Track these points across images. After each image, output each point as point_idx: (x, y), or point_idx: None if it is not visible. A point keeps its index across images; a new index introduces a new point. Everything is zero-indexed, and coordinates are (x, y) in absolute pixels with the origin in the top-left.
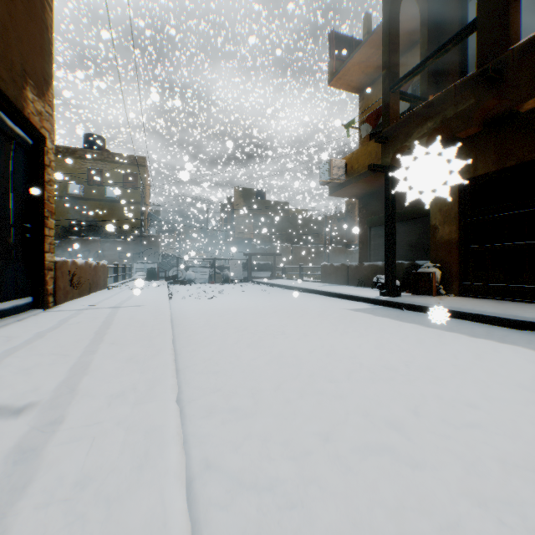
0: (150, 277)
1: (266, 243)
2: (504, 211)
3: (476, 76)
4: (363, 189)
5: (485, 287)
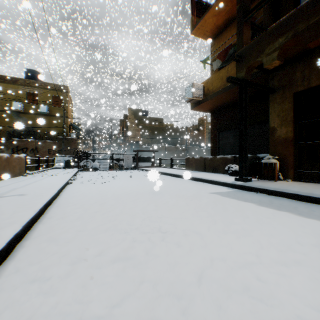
0: (66, 166)
1: (148, 144)
2: None
3: None
4: (215, 105)
5: (317, 174)
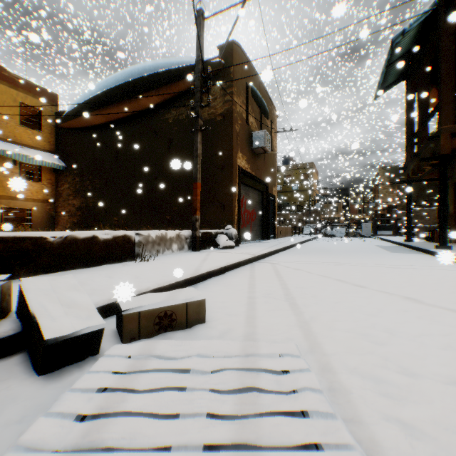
0: (311, 233)
1: None
2: None
3: (416, 152)
4: None
5: None
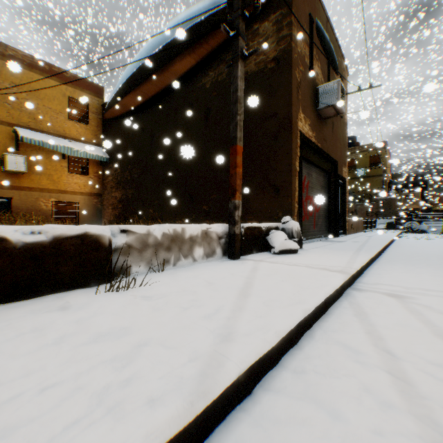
0: (387, 227)
1: None
2: None
3: None
4: None
5: None
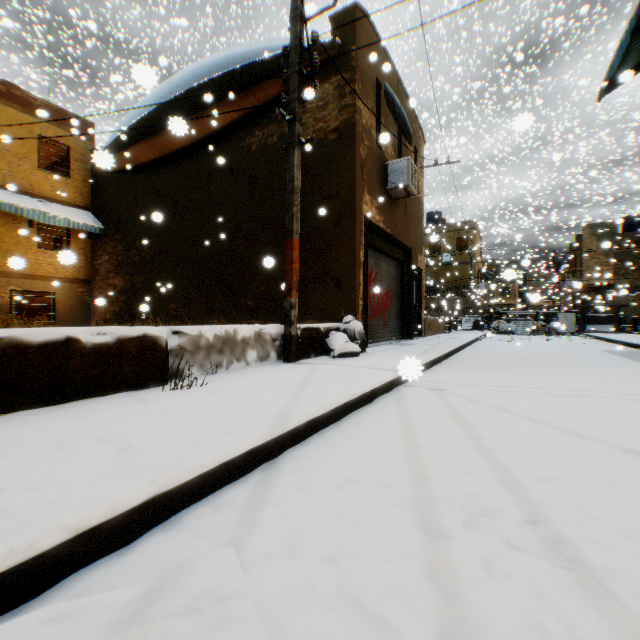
0: (474, 328)
1: (634, 288)
2: None
3: None
4: None
5: None
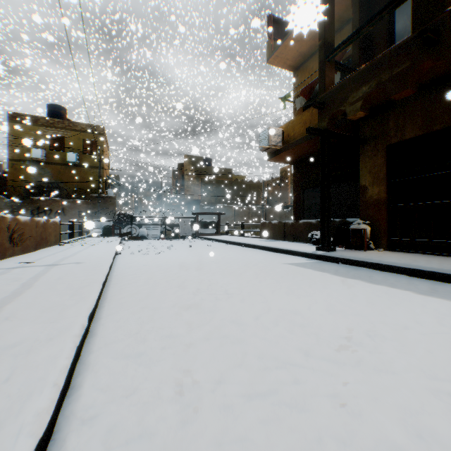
0: (105, 233)
1: (212, 204)
2: (430, 171)
3: (412, 39)
4: (297, 155)
5: (412, 242)
